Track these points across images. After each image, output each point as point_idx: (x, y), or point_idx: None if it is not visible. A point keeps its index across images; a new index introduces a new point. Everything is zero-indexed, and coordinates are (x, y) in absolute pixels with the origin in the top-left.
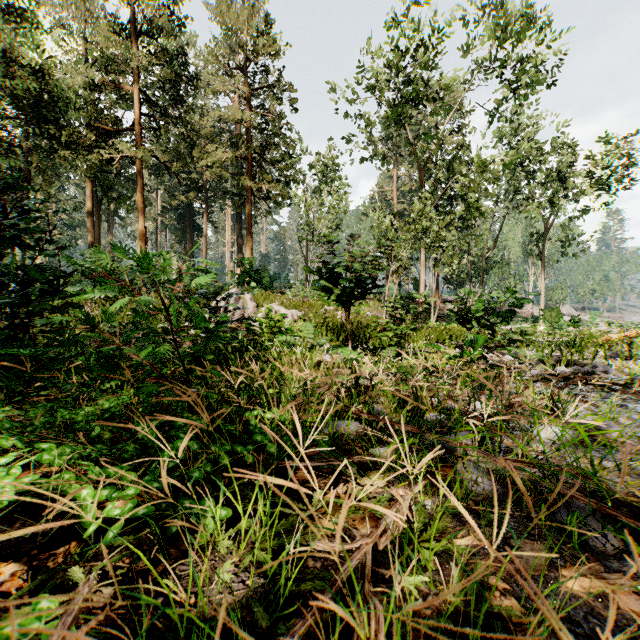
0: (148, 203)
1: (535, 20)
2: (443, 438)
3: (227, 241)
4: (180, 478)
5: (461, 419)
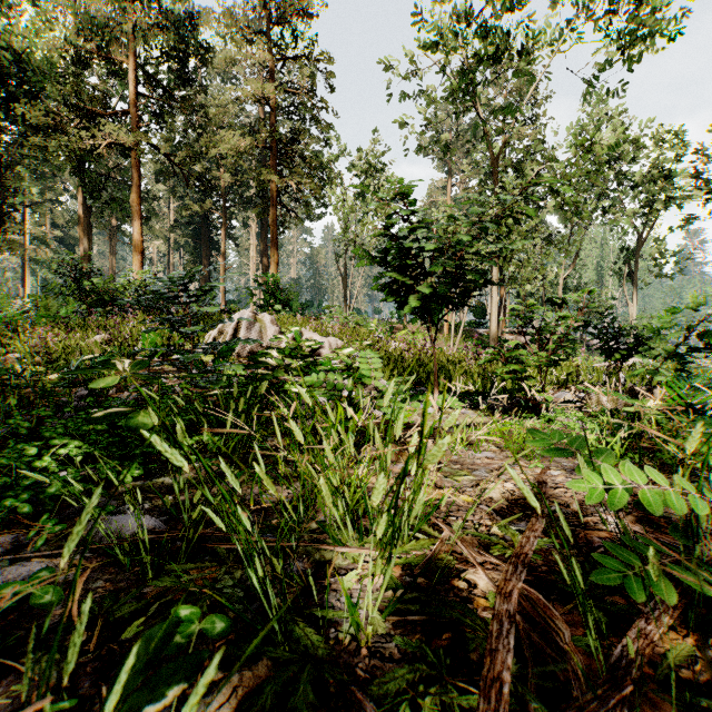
0: (154, 214)
1: None
2: None
3: (251, 263)
4: None
5: None
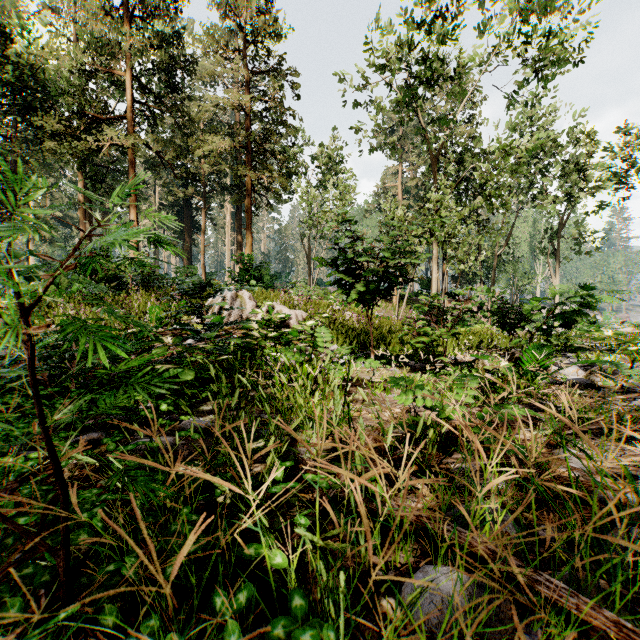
0: (143, 198)
1: None
2: None
3: (227, 239)
4: None
5: None
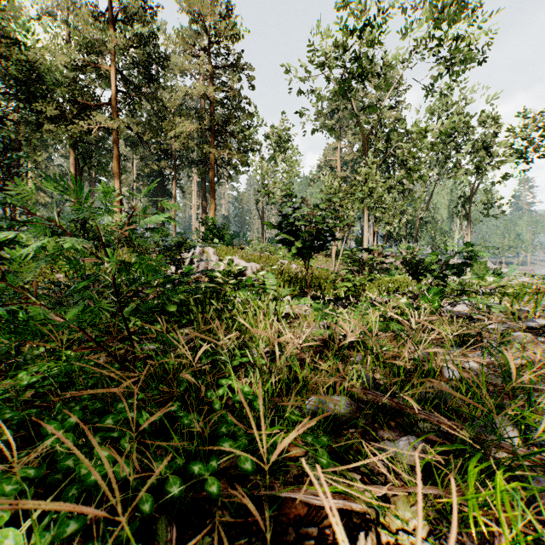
0: (124, 170)
1: (467, 5)
2: (501, 445)
3: (193, 204)
4: (107, 509)
5: (525, 415)
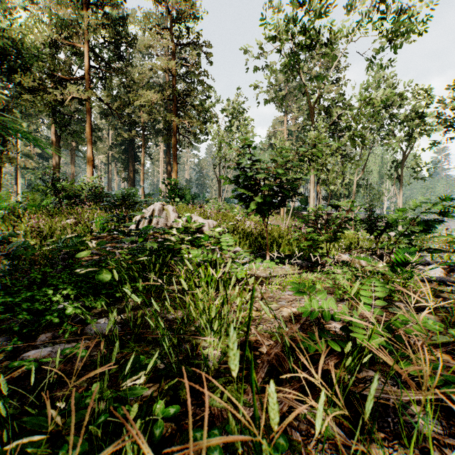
0: (99, 139)
1: None
2: None
3: (160, 169)
4: None
5: None
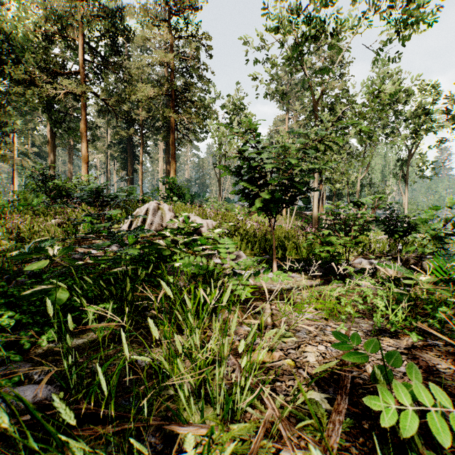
0: (97, 137)
1: None
2: None
3: (160, 169)
4: None
5: None
